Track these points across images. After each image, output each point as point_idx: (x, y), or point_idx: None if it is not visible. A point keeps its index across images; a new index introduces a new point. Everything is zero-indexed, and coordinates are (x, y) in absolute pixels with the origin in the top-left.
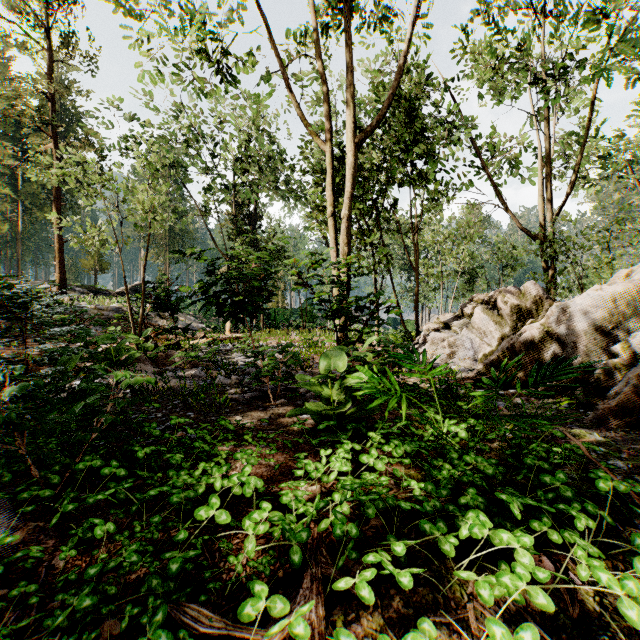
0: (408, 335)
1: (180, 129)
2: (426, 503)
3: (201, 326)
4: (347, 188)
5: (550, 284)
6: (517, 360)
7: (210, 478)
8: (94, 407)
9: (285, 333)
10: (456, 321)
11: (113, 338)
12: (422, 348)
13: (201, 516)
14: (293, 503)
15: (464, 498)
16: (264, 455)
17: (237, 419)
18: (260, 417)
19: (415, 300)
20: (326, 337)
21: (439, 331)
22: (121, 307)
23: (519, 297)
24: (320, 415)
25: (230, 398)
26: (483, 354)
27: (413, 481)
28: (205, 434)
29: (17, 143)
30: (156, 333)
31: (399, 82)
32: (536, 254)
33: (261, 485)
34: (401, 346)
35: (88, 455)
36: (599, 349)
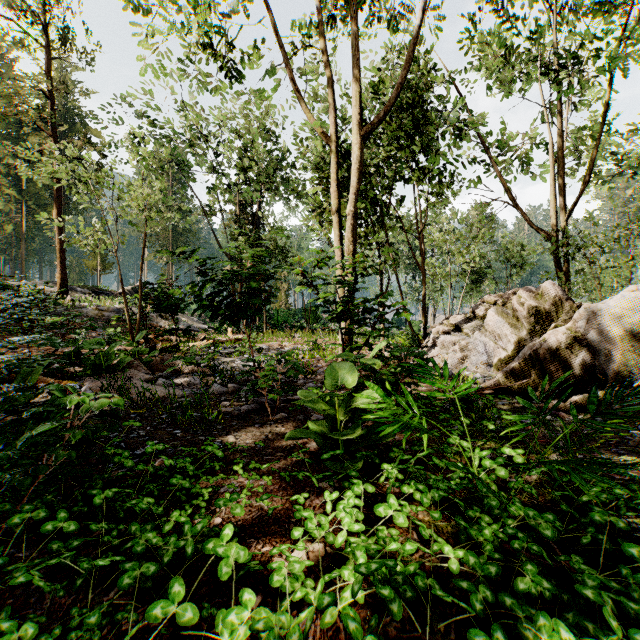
0: (416, 337)
1: (182, 127)
2: (474, 596)
3: (203, 327)
4: (352, 183)
5: (564, 284)
6: (541, 368)
7: (180, 540)
8: (46, 437)
9: (288, 334)
10: (467, 323)
11: (102, 343)
12: (431, 352)
13: (155, 616)
14: (287, 585)
15: (522, 581)
16: (256, 492)
17: (229, 439)
18: (255, 437)
19: (423, 301)
20: (330, 339)
21: (449, 334)
22: (122, 308)
23: (536, 298)
24: (324, 437)
25: (224, 412)
26: (498, 359)
27: (447, 546)
28: (187, 463)
29: (21, 144)
30: (156, 334)
31: (407, 71)
32: (549, 253)
33: (245, 557)
34: (414, 354)
35: (30, 503)
36: (637, 357)
